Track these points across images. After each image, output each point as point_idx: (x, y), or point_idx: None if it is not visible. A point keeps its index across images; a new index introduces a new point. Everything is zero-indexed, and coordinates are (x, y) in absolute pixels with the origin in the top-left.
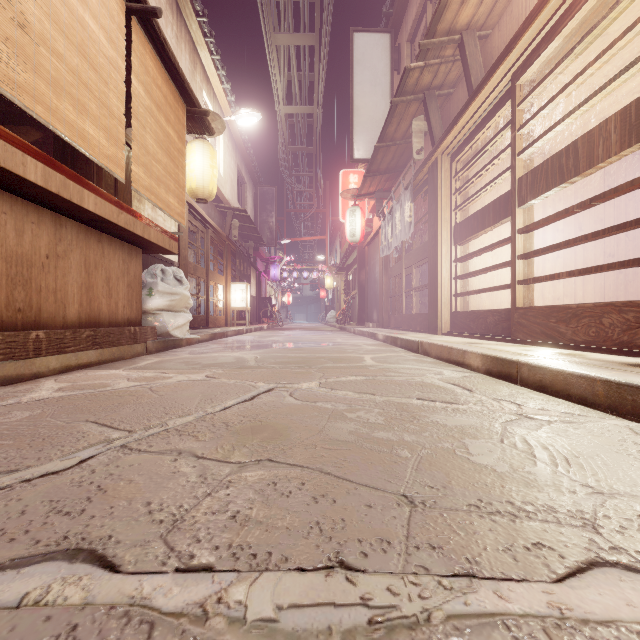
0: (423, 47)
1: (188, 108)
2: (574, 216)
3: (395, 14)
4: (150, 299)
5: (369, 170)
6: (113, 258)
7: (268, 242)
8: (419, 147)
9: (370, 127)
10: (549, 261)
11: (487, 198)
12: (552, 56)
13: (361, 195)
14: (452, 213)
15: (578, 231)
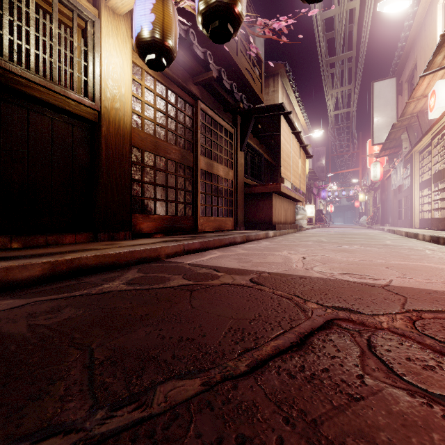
0: (399, 121)
1: (306, 155)
2: None
3: (398, 70)
4: (297, 216)
5: (382, 148)
6: (292, 206)
7: (320, 178)
8: (405, 146)
9: (383, 127)
10: None
11: (442, 167)
12: None
13: (379, 157)
14: (419, 177)
15: None
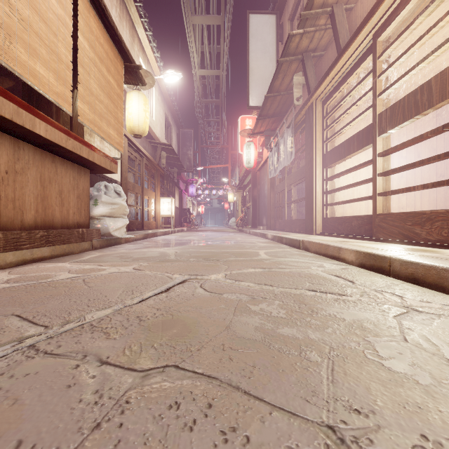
0: (303, 17)
1: (125, 63)
2: (414, 146)
3: (280, 0)
4: (95, 208)
5: (260, 114)
6: (65, 175)
7: (187, 168)
8: (298, 95)
9: (261, 83)
10: (395, 180)
11: (349, 133)
12: (405, 18)
13: (254, 133)
14: (324, 144)
15: (417, 157)
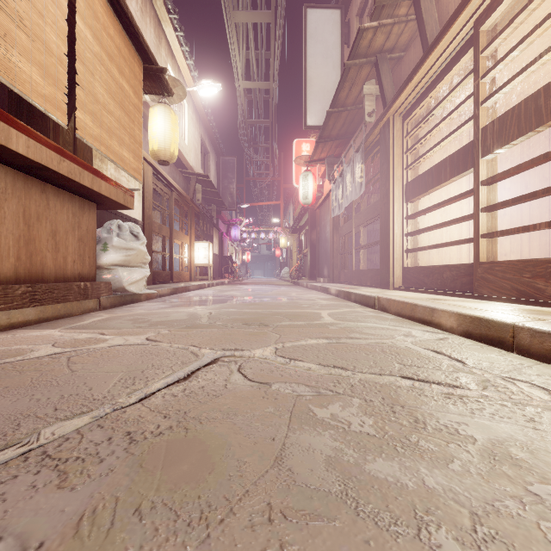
0: (378, 3)
1: (145, 65)
2: (521, 175)
3: None
4: (104, 254)
5: (321, 136)
6: (60, 211)
7: (229, 206)
8: (370, 110)
9: (322, 96)
10: (497, 218)
11: (437, 157)
12: None
13: (313, 161)
14: (404, 171)
15: (524, 189)
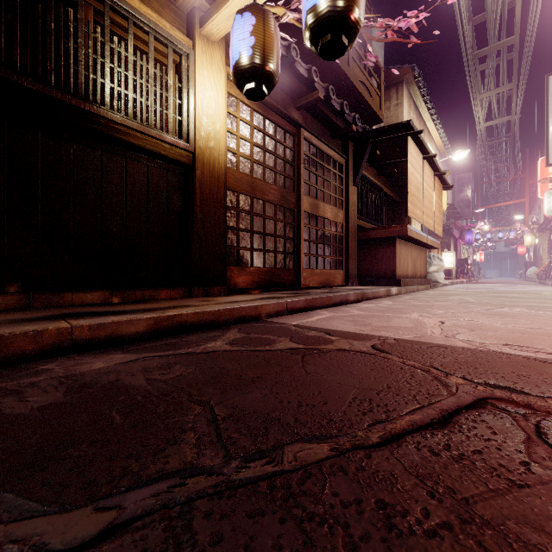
0: None
1: (443, 186)
2: None
3: None
4: (430, 268)
5: None
6: (423, 255)
7: (464, 216)
8: None
9: None
10: None
11: None
12: None
13: None
14: None
15: None
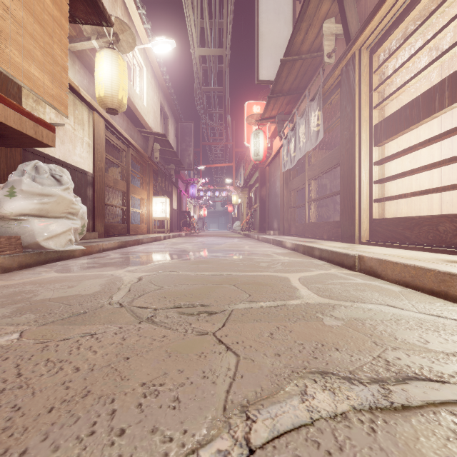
0: None
1: None
2: None
3: None
4: (10, 201)
5: (273, 91)
6: None
7: (187, 166)
8: (330, 50)
9: (274, 51)
10: None
11: (406, 98)
12: None
13: (264, 118)
14: (373, 111)
15: None
